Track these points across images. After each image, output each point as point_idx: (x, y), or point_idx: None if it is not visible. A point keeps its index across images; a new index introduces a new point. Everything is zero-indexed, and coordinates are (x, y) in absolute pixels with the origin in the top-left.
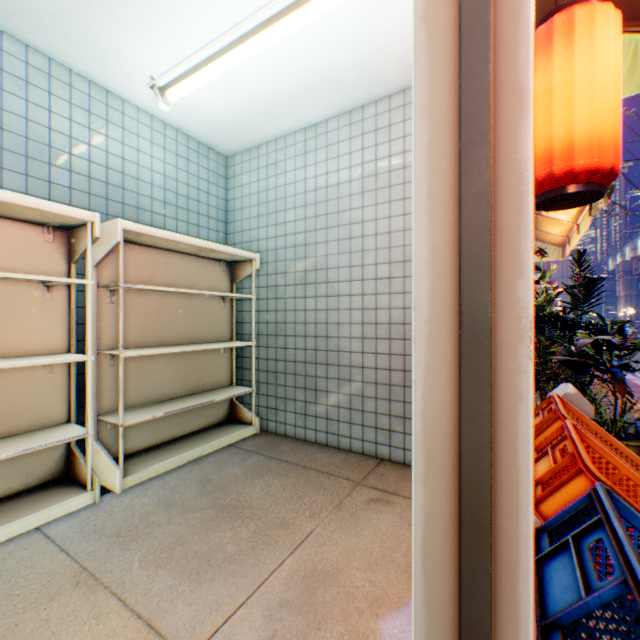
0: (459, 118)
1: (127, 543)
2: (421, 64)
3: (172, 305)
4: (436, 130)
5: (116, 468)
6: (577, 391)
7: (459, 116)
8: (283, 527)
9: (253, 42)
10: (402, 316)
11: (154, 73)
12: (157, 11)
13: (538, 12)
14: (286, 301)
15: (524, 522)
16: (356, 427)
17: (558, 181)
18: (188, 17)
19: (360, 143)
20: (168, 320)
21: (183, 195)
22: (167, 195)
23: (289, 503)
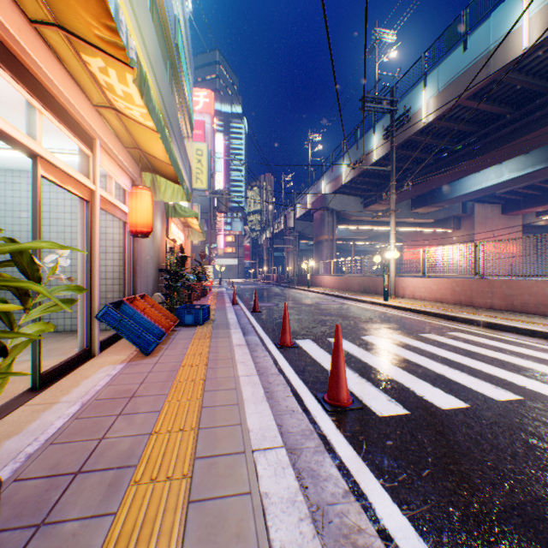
0: (86, 238)
1: None
2: (81, 226)
3: None
4: (84, 238)
5: None
6: (160, 294)
7: (86, 238)
8: None
9: (15, 153)
10: None
11: None
12: None
13: (145, 167)
14: None
15: (97, 298)
16: (69, 320)
17: (136, 233)
18: None
19: None
20: None
21: None
22: None
23: None
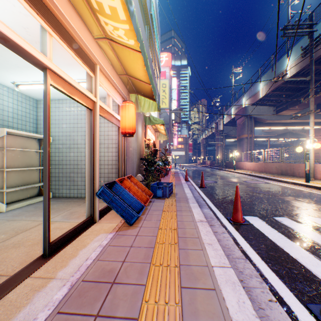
0: (90, 137)
1: (18, 216)
2: (87, 128)
3: (18, 154)
4: (89, 136)
5: (4, 204)
6: (140, 175)
7: (90, 136)
8: (64, 209)
9: None
10: (100, 158)
11: (16, 81)
12: (24, 74)
13: (131, 90)
14: (63, 153)
15: (97, 180)
16: None
17: (125, 133)
18: (34, 77)
19: None
20: (16, 159)
21: (20, 115)
22: (14, 115)
23: (66, 206)
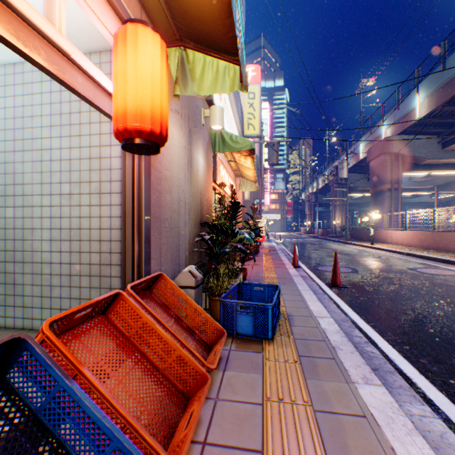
0: None
1: None
2: None
3: None
4: None
5: None
6: (192, 270)
7: None
8: None
9: None
10: (80, 223)
11: None
12: None
13: (163, 27)
14: None
15: None
16: (47, 310)
17: (124, 135)
18: None
19: (50, 87)
20: None
21: None
22: None
23: None
